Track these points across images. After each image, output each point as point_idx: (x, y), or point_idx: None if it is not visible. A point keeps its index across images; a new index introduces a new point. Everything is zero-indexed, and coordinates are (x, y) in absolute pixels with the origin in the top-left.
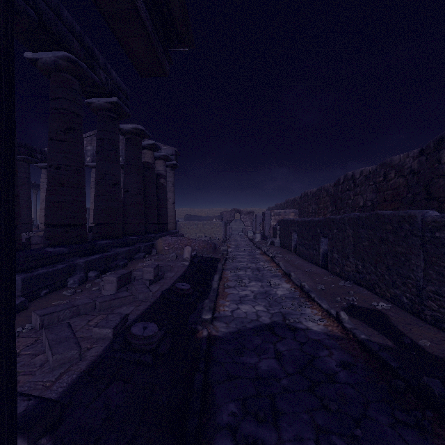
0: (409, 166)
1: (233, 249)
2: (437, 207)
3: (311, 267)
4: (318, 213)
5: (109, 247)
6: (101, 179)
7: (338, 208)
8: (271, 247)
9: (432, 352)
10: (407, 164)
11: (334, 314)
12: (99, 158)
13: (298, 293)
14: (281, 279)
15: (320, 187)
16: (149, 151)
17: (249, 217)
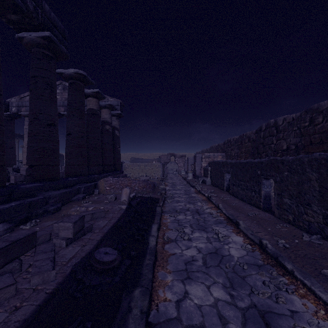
0: None
1: (170, 188)
2: None
3: (252, 210)
4: (241, 156)
5: (38, 191)
6: (34, 119)
7: (260, 152)
8: (203, 186)
9: None
10: None
11: None
12: (32, 97)
13: (259, 255)
14: (227, 228)
15: (242, 134)
16: (94, 99)
17: (182, 160)
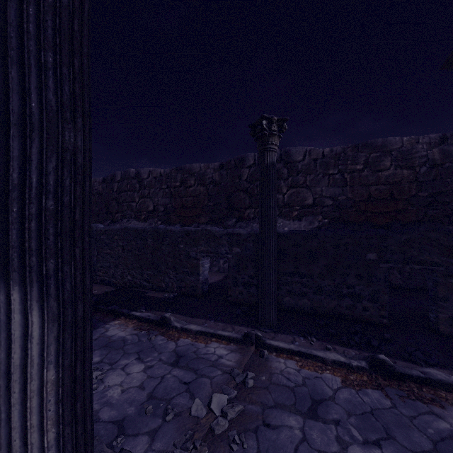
0: (97, 188)
1: None
2: (112, 219)
3: None
4: None
5: None
6: None
7: None
8: None
9: (97, 294)
10: (96, 186)
11: None
12: None
13: None
14: None
15: None
16: None
17: None
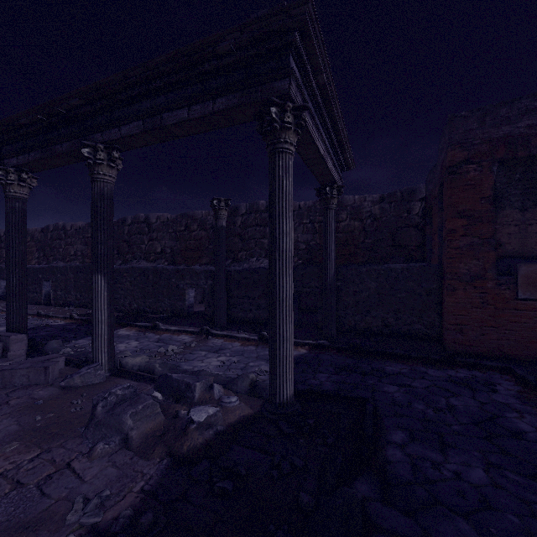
0: None
1: None
2: (123, 260)
3: (34, 306)
4: None
5: None
6: None
7: (47, 255)
8: None
9: None
10: None
11: (69, 317)
12: None
13: (37, 318)
14: None
15: None
16: None
17: None
